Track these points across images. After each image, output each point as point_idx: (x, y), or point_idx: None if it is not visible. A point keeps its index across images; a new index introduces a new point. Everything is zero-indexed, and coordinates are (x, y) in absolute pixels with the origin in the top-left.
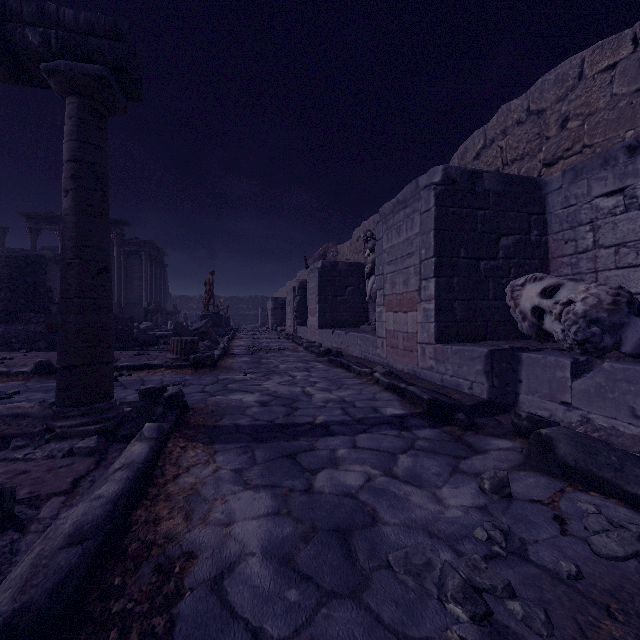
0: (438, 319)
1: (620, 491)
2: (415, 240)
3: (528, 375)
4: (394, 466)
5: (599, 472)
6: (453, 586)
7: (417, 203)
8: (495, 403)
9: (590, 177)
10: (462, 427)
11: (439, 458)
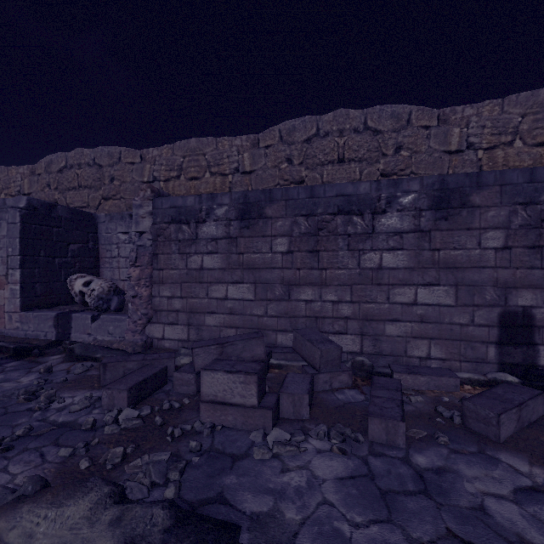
0: (23, 296)
1: (92, 358)
2: (3, 239)
3: (75, 324)
4: None
5: (88, 354)
6: (22, 392)
7: (5, 214)
8: (59, 341)
9: (117, 222)
10: (36, 356)
11: (21, 371)
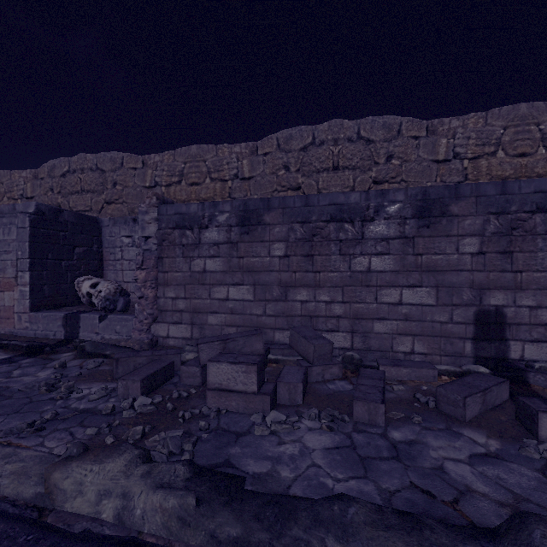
0: (32, 297)
1: (102, 355)
2: (13, 243)
3: (83, 324)
4: (12, 375)
5: (98, 351)
6: (43, 384)
7: (14, 219)
8: (68, 340)
9: (120, 226)
10: (48, 353)
11: (36, 366)
